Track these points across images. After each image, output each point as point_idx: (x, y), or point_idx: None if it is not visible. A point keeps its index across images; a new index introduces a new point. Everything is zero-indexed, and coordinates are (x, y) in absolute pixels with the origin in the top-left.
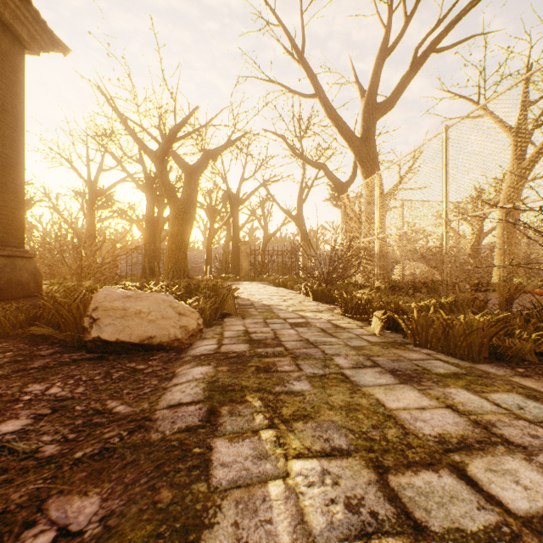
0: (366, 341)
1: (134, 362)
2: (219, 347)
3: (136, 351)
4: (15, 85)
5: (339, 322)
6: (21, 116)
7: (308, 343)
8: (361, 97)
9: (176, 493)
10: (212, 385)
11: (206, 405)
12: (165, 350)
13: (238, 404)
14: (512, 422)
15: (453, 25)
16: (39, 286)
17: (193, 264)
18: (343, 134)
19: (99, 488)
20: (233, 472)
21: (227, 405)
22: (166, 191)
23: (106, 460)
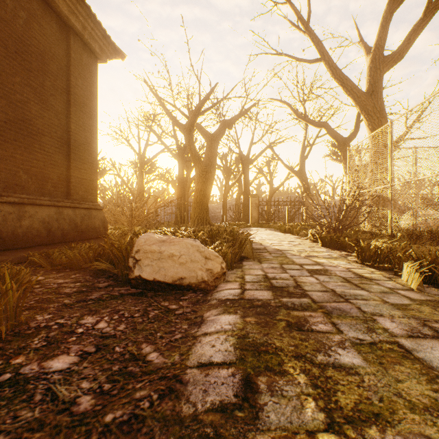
0: (405, 298)
1: (167, 301)
2: (242, 292)
3: (169, 290)
4: (91, 86)
5: (361, 272)
6: (95, 108)
7: (335, 295)
8: (366, 54)
9: None
10: (242, 341)
11: (239, 371)
12: (193, 291)
13: (277, 375)
14: None
15: None
16: (106, 230)
17: (212, 213)
18: (348, 91)
19: None
20: None
21: (264, 376)
22: (193, 156)
23: (134, 434)
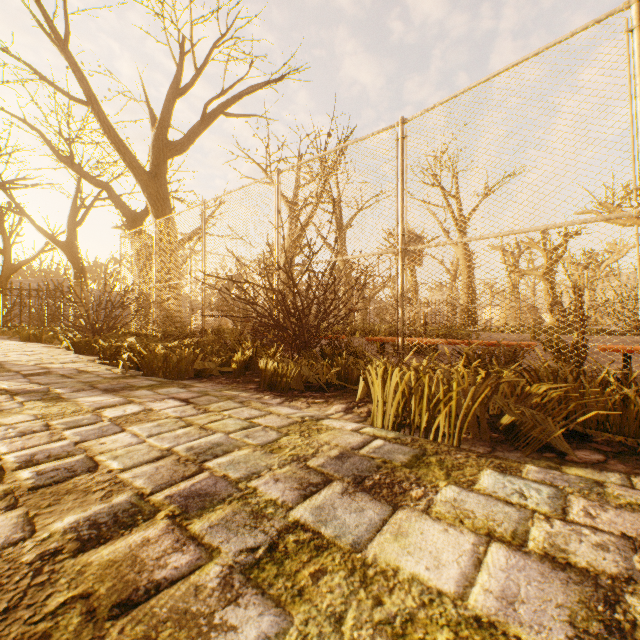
0: (103, 377)
1: None
2: None
3: None
4: None
5: (89, 368)
6: None
7: (38, 385)
8: (153, 126)
9: None
10: None
11: None
12: None
13: None
14: (154, 396)
15: (238, 99)
16: None
17: None
18: (127, 162)
19: None
20: None
21: None
22: None
23: None
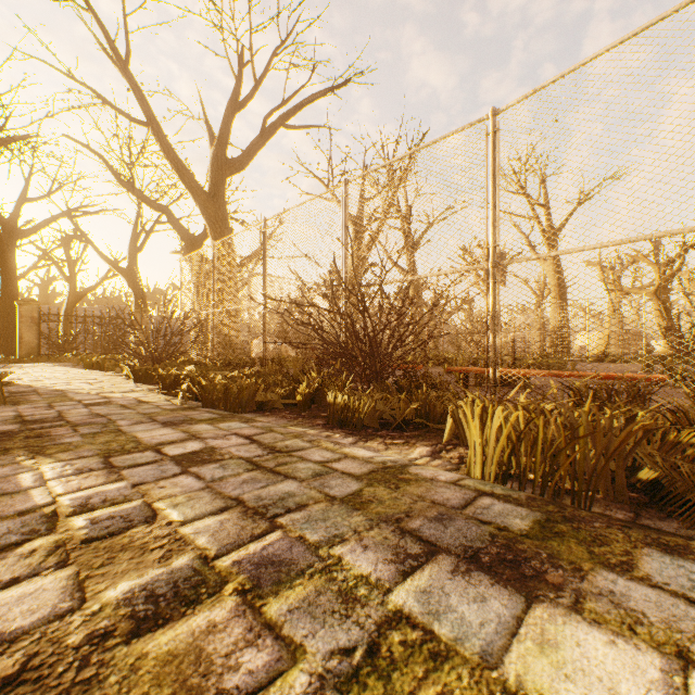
0: (162, 409)
1: None
2: None
3: None
4: None
5: (148, 399)
6: None
7: (98, 415)
8: (211, 144)
9: None
10: None
11: None
12: None
13: (1, 456)
14: (215, 432)
15: (299, 109)
16: None
17: None
18: (186, 183)
19: None
20: None
21: None
22: None
23: None
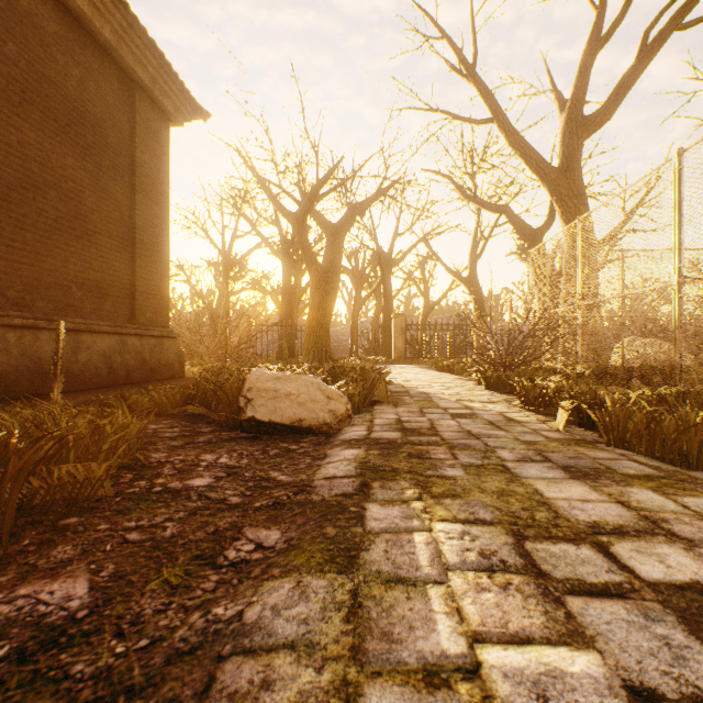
0: (542, 437)
1: (286, 443)
2: (369, 433)
3: (286, 433)
4: (162, 161)
5: (514, 415)
6: (167, 192)
7: (469, 434)
8: (560, 110)
9: (339, 530)
10: (363, 465)
11: (359, 480)
12: (314, 434)
13: (389, 481)
14: (693, 521)
15: None
16: (183, 367)
17: (335, 342)
18: (531, 166)
19: (278, 526)
20: (384, 524)
21: (378, 481)
22: (306, 258)
23: (279, 510)
